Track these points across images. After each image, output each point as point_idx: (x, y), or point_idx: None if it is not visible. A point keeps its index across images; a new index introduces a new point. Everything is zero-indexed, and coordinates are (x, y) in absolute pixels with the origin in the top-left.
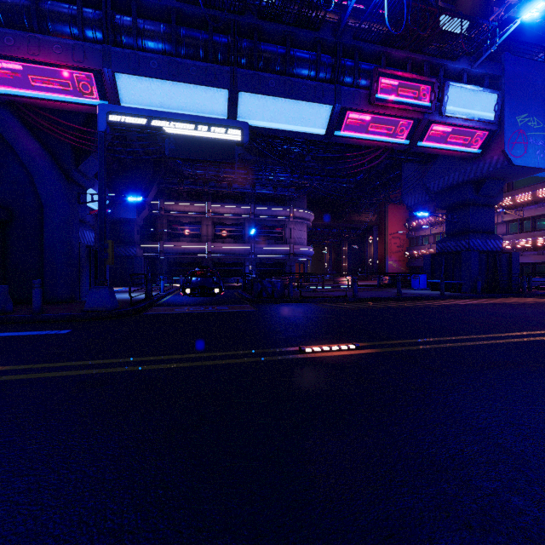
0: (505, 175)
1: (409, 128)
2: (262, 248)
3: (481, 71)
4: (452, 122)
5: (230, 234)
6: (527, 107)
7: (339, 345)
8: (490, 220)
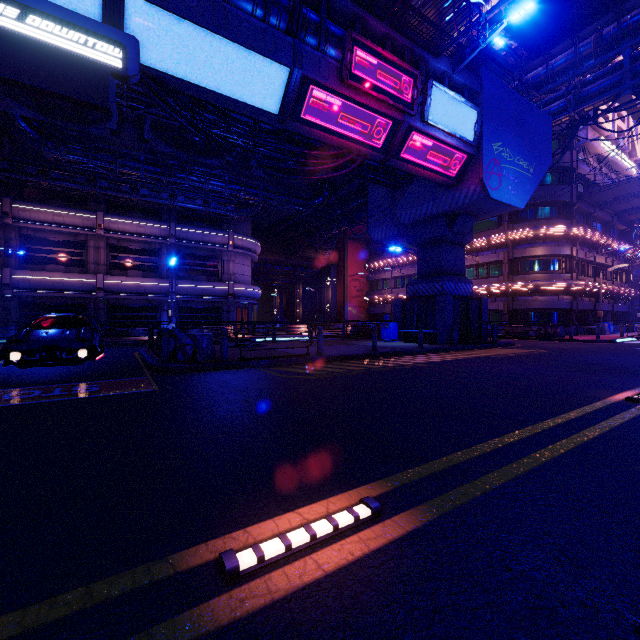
0: (478, 211)
1: (387, 130)
2: (188, 285)
3: (462, 81)
4: (434, 134)
5: (137, 264)
6: (501, 135)
7: (327, 503)
8: (461, 262)
